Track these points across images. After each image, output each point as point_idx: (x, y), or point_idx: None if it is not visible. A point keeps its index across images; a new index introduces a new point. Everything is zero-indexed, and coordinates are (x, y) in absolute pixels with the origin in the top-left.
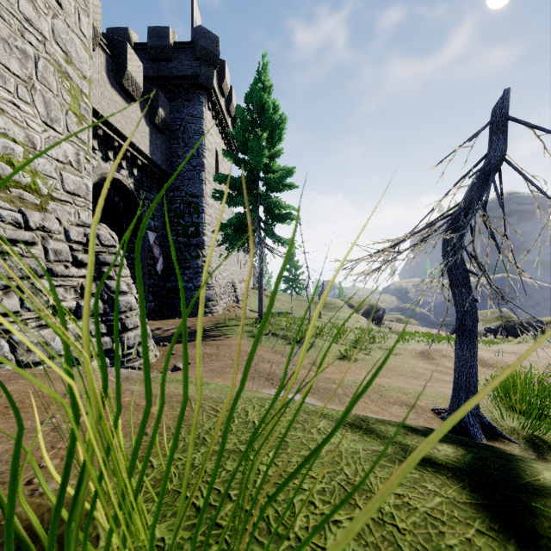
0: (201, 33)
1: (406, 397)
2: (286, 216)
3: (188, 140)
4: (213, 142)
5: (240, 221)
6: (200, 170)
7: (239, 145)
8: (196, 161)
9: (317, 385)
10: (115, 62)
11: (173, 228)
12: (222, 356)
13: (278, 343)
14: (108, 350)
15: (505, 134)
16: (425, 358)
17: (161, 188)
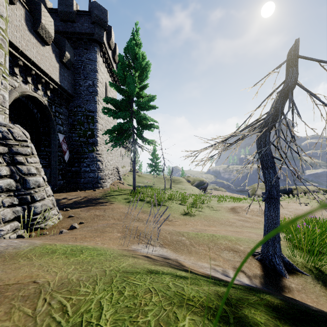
0: (95, 6)
1: (231, 243)
2: (150, 126)
3: (86, 75)
4: (104, 78)
5: (121, 128)
6: (94, 95)
7: (120, 79)
8: (92, 89)
9: (171, 238)
10: (32, 16)
11: (76, 132)
12: (107, 217)
13: (145, 205)
14: (20, 217)
15: (297, 66)
16: (234, 212)
17: (68, 105)
